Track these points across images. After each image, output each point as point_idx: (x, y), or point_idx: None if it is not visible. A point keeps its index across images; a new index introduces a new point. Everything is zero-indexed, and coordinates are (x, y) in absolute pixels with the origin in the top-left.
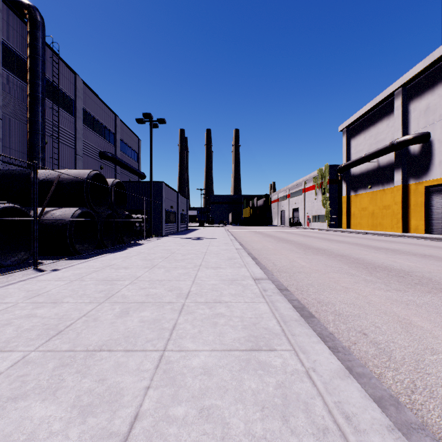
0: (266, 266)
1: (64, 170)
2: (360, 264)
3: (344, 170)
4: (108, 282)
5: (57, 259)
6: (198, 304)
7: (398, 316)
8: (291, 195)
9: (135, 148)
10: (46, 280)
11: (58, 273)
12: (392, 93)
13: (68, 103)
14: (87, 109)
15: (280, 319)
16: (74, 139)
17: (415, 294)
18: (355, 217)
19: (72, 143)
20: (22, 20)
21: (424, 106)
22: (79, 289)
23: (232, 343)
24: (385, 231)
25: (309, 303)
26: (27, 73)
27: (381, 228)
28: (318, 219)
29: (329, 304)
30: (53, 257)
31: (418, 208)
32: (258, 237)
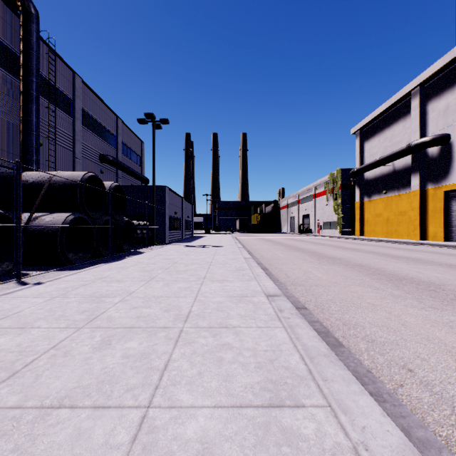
0: (279, 278)
1: (56, 172)
2: (382, 275)
3: (357, 175)
4: (95, 299)
5: (46, 270)
6: (199, 329)
7: (445, 344)
8: (300, 200)
9: (138, 151)
10: (23, 297)
11: (40, 288)
12: (409, 93)
13: (66, 102)
14: (86, 109)
15: (304, 353)
16: (72, 141)
17: (455, 313)
18: (369, 224)
19: (70, 146)
20: (15, 12)
21: (443, 105)
22: (58, 308)
23: (243, 393)
24: (400, 239)
25: (333, 325)
26: (20, 69)
27: (397, 235)
28: (329, 226)
29: (357, 326)
30: (42, 268)
31: (436, 215)
32: (267, 245)
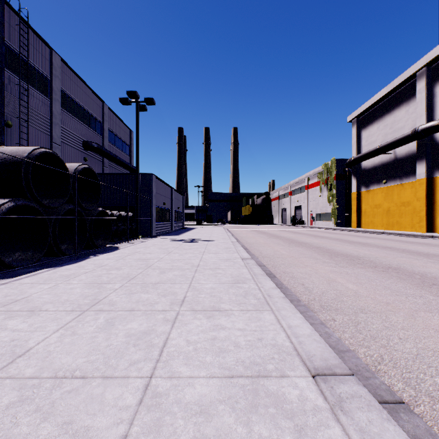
0: (296, 294)
1: None
2: None
3: (354, 164)
4: None
5: None
6: None
7: None
8: (292, 192)
9: (127, 140)
10: None
11: None
12: (413, 75)
13: (42, 82)
14: (67, 92)
15: None
16: (49, 125)
17: None
18: (366, 215)
19: (48, 129)
20: None
21: None
22: None
23: None
24: (403, 231)
25: None
26: None
27: (399, 227)
28: (323, 217)
29: None
30: None
31: None
32: (263, 237)
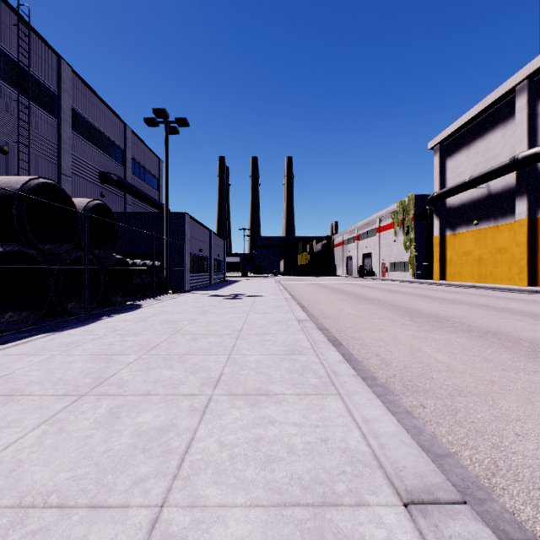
0: (370, 368)
1: None
2: None
3: (437, 201)
4: None
5: None
6: None
7: None
8: (360, 236)
9: (155, 171)
10: None
11: None
12: (512, 89)
13: (48, 98)
14: (79, 110)
15: None
16: (57, 152)
17: None
18: (452, 265)
19: (54, 157)
20: None
21: None
22: None
23: None
24: (499, 284)
25: None
26: None
27: (493, 279)
28: (398, 267)
29: None
30: None
31: None
32: (324, 293)
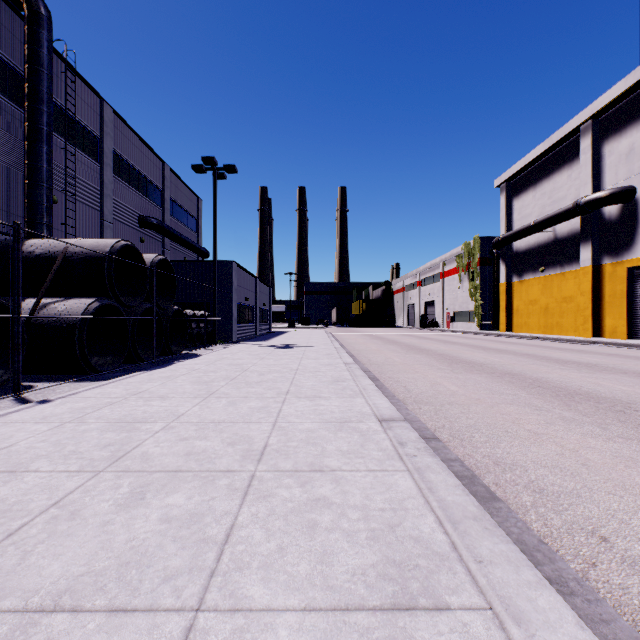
0: (395, 393)
1: (74, 240)
2: (544, 388)
3: (503, 245)
4: (126, 425)
5: (59, 380)
6: (280, 474)
7: None
8: (422, 281)
9: (194, 212)
10: (19, 422)
11: (45, 408)
12: (577, 129)
13: (91, 142)
14: (120, 152)
15: (442, 515)
16: (99, 197)
17: None
18: (519, 315)
19: (97, 203)
20: (17, 13)
21: (626, 146)
22: (69, 440)
23: (349, 585)
24: (565, 335)
25: (479, 465)
26: (24, 94)
27: (559, 330)
28: (463, 317)
29: (515, 467)
30: (54, 378)
31: (616, 301)
32: (376, 344)
